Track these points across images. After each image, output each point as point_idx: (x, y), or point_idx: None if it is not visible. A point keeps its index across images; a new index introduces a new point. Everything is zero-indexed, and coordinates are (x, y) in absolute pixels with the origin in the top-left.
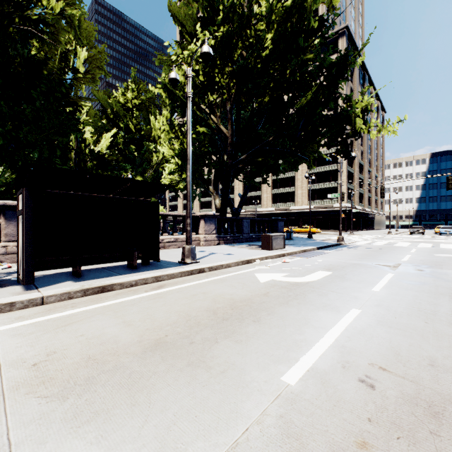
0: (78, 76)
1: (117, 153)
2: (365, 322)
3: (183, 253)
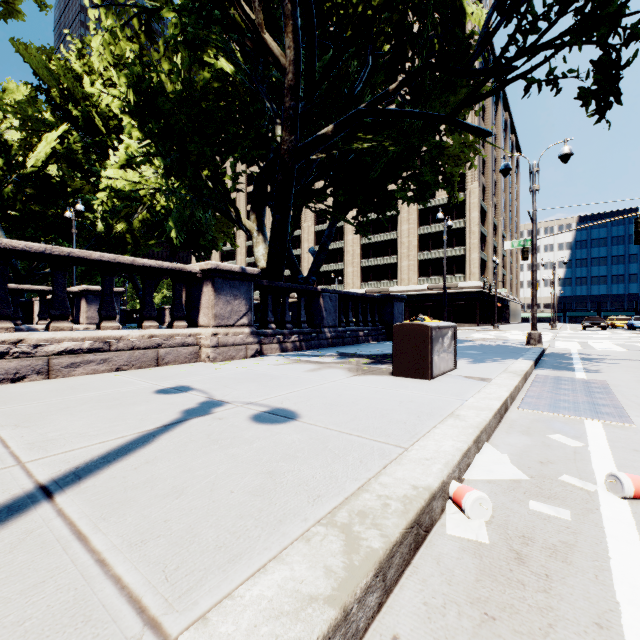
0: None
1: (80, 178)
2: None
3: None
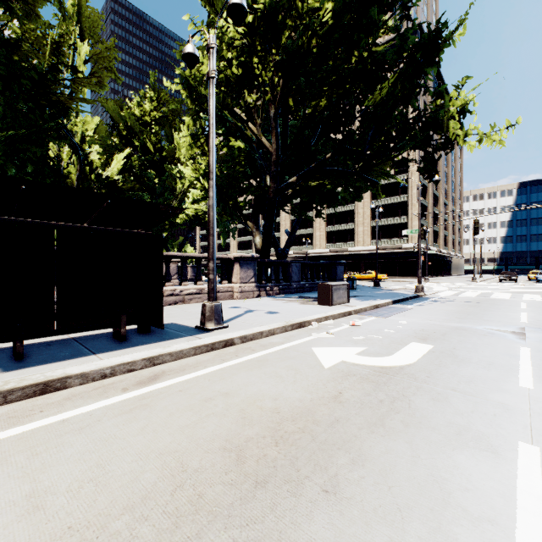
0: (76, 76)
1: (133, 180)
2: None
3: (203, 313)
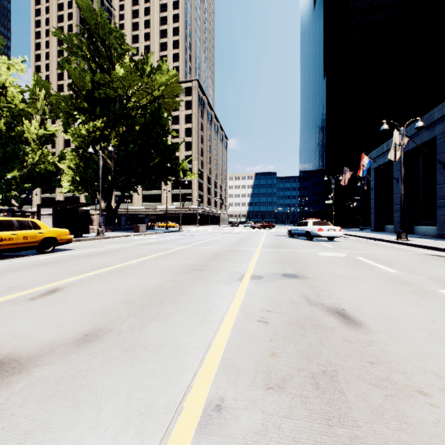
0: None
1: None
2: (158, 240)
3: (98, 232)
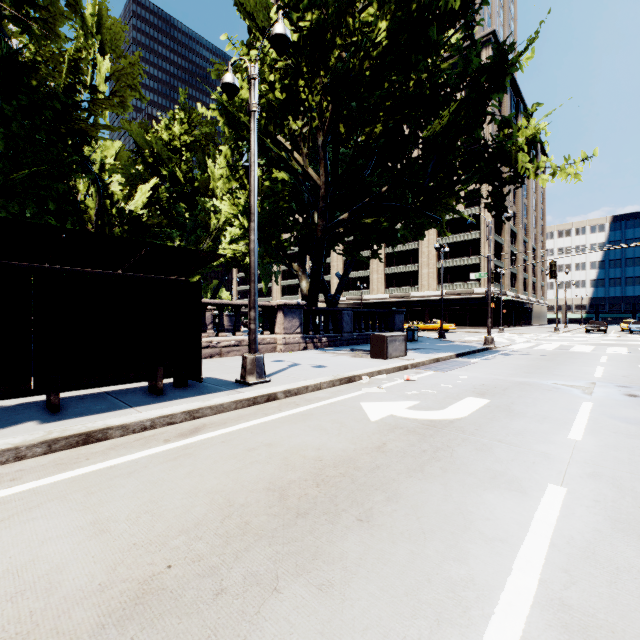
0: (96, 97)
1: (160, 214)
2: (586, 522)
3: (244, 366)
